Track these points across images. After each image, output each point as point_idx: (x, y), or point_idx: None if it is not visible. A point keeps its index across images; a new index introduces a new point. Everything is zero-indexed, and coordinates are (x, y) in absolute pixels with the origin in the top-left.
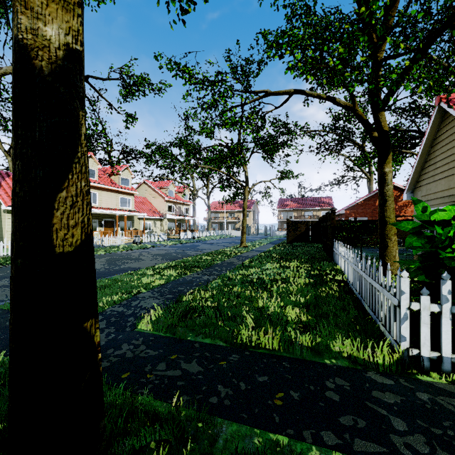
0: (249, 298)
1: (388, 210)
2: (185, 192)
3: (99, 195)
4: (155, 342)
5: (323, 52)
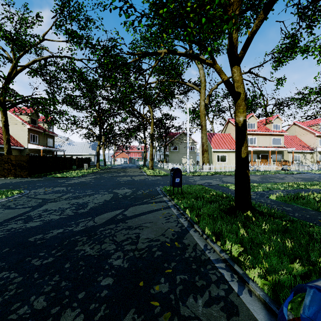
0: None
1: None
2: None
3: (257, 139)
4: (275, 202)
5: None
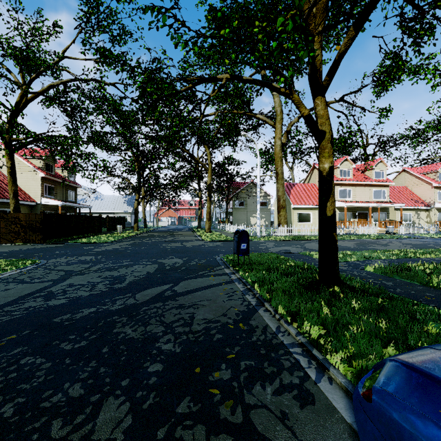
0: None
1: None
2: None
3: (353, 191)
4: (372, 274)
5: None
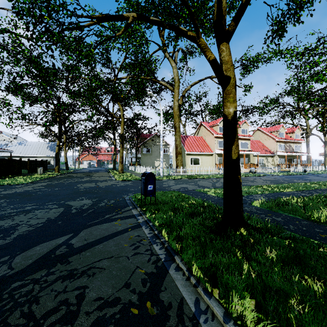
0: None
1: None
2: (296, 132)
3: None
4: (260, 209)
5: None
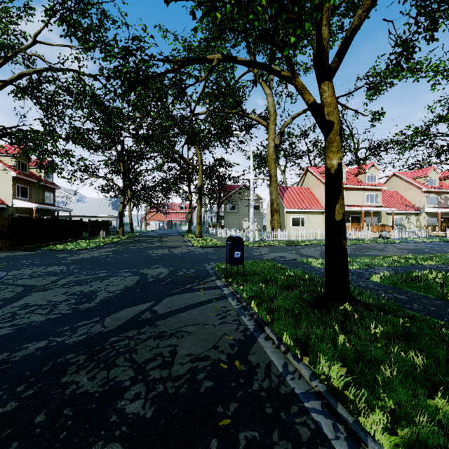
0: None
1: None
2: None
3: (346, 195)
4: (380, 285)
5: None
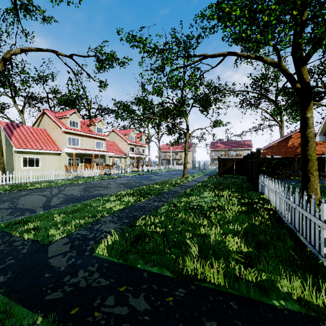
0: (192, 225)
1: (310, 149)
2: (142, 137)
3: (81, 140)
4: (108, 269)
5: (256, 12)
